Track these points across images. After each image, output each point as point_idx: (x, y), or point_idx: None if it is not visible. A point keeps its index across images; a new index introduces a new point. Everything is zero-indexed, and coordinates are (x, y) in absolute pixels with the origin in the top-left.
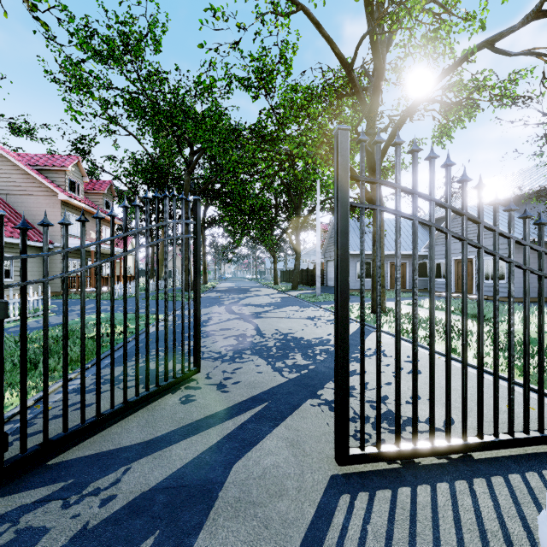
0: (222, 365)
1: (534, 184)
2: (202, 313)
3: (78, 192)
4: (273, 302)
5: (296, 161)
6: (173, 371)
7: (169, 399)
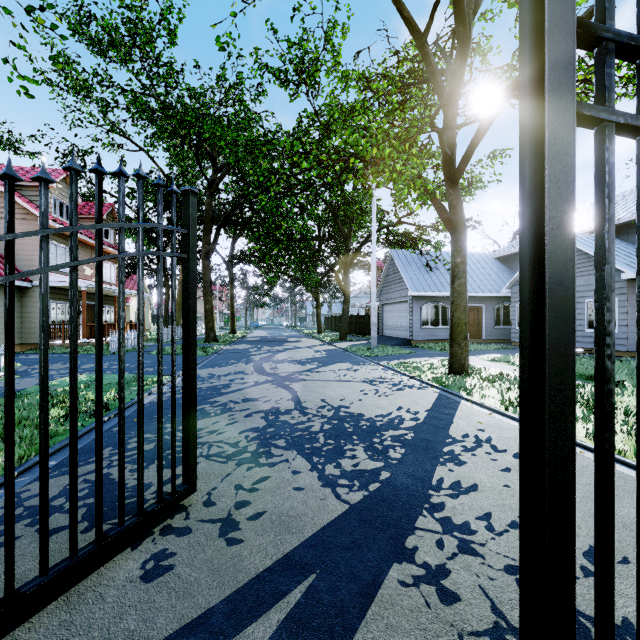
0: (237, 471)
1: None
2: (223, 373)
3: (66, 216)
4: (317, 356)
5: (344, 181)
6: (137, 501)
7: (122, 566)
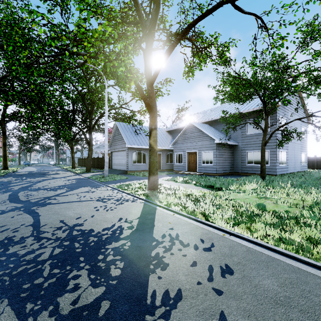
0: None
1: (222, 114)
2: None
3: None
4: (68, 184)
5: (89, 78)
6: None
7: None
